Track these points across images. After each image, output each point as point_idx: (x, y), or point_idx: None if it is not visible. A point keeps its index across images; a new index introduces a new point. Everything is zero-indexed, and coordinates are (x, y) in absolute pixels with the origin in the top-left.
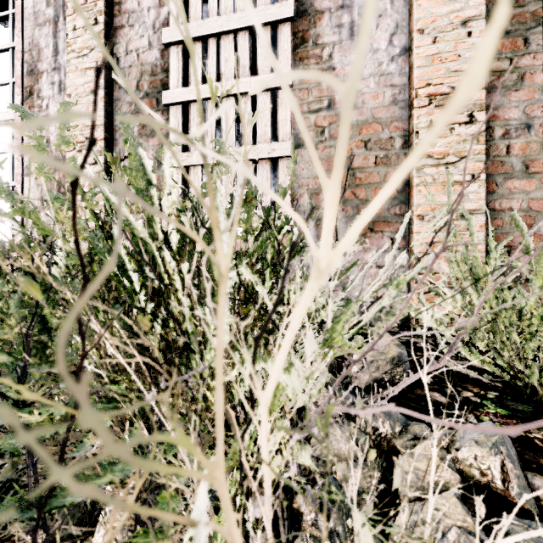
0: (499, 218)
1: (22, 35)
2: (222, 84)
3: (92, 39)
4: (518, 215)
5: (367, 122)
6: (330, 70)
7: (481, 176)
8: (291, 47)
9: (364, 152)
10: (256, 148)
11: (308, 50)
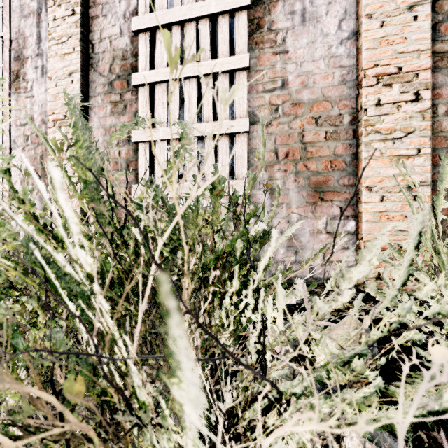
0: None
1: (10, 25)
2: (185, 67)
3: (69, 28)
4: None
5: (318, 100)
6: (283, 53)
7: (427, 151)
8: (248, 32)
9: (315, 128)
10: (216, 125)
11: (263, 35)
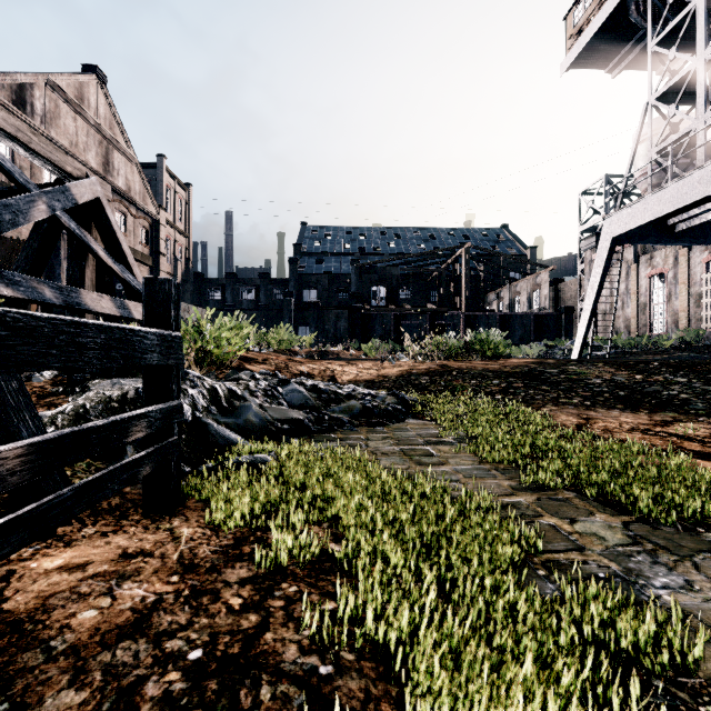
0: None
1: (667, 287)
2: None
3: (684, 290)
4: None
5: None
6: None
7: None
8: None
9: None
10: None
11: None
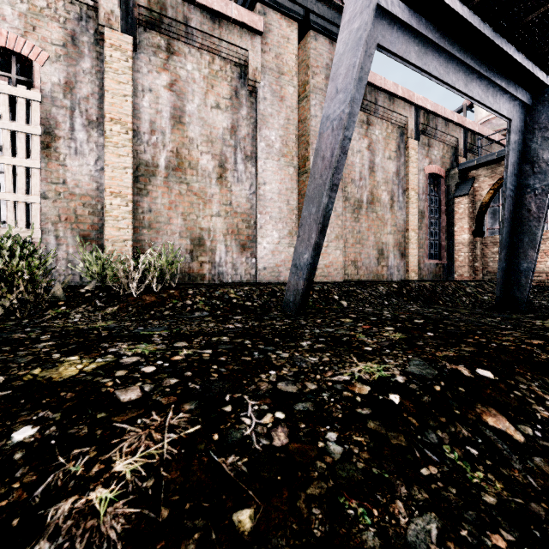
0: (141, 243)
1: None
2: None
3: None
4: (147, 242)
5: (85, 195)
6: (64, 166)
7: (131, 227)
8: (40, 148)
9: (83, 208)
10: (16, 196)
11: (51, 152)
